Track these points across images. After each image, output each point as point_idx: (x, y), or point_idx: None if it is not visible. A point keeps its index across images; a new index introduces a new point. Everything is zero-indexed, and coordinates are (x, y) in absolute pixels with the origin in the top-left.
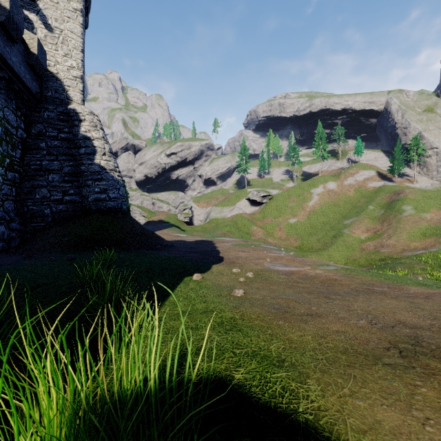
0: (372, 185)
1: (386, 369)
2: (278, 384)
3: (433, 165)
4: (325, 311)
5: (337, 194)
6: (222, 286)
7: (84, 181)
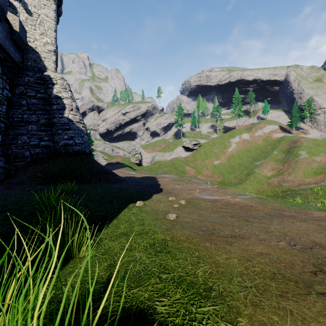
0: (276, 135)
1: (322, 300)
2: (205, 324)
3: (321, 121)
4: (247, 232)
5: (249, 143)
6: (159, 211)
7: (56, 130)
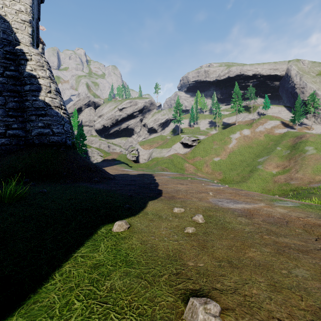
0: (278, 131)
1: None
2: None
3: None
4: None
5: (250, 139)
6: (159, 255)
7: (28, 116)
